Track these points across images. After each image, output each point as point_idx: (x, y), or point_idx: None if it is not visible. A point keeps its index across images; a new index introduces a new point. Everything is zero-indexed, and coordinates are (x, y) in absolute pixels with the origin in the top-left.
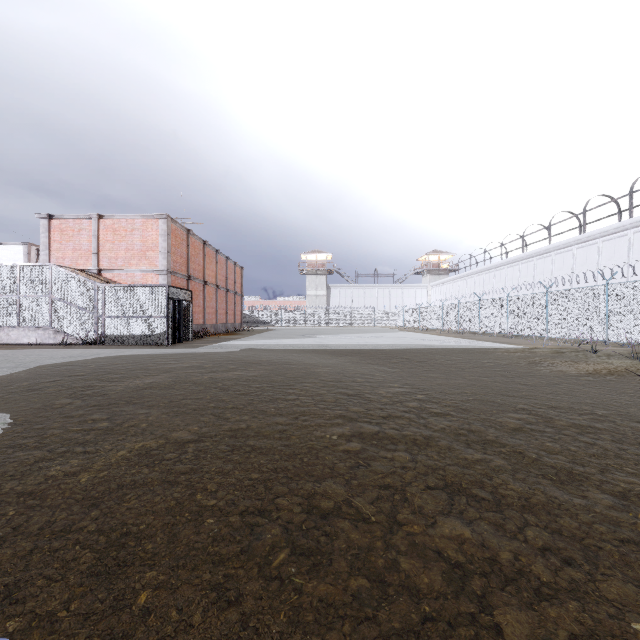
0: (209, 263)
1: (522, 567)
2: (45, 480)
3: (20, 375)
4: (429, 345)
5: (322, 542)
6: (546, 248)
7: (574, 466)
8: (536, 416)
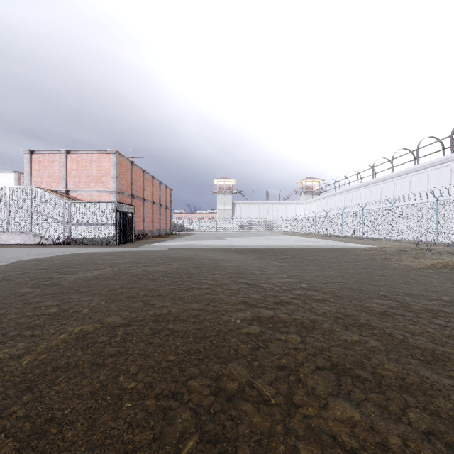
0: (147, 186)
1: None
2: None
3: (0, 268)
4: (307, 245)
5: (228, 427)
6: (390, 175)
7: (435, 346)
8: (396, 302)
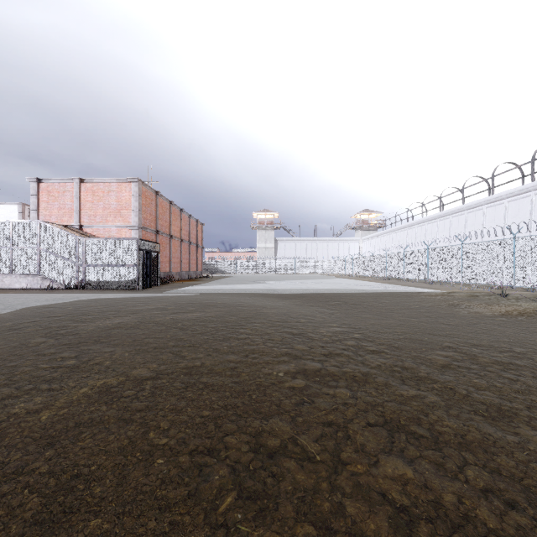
0: (174, 220)
1: (467, 511)
2: (7, 418)
3: (6, 316)
4: (362, 290)
5: (268, 484)
6: (460, 207)
7: (502, 402)
8: (461, 353)
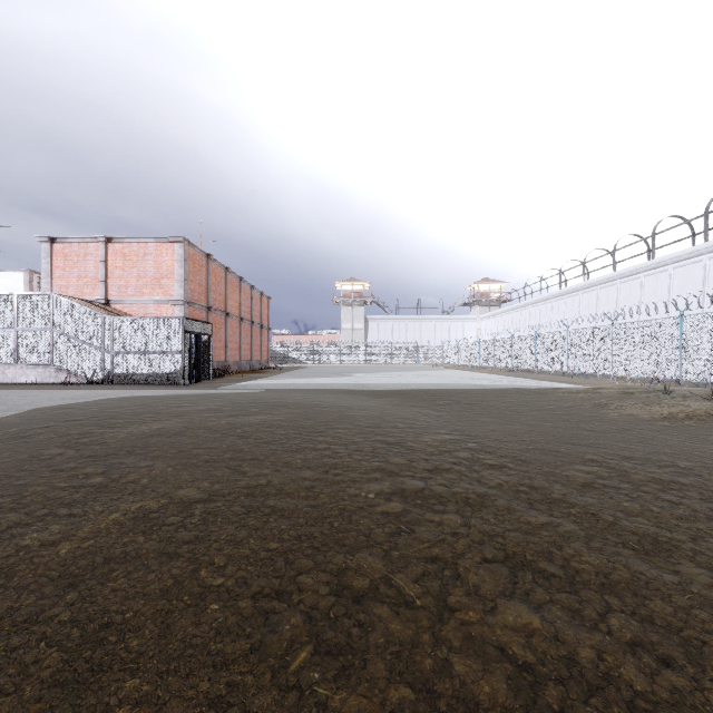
0: (232, 292)
1: (608, 670)
2: (16, 552)
3: (10, 420)
4: (480, 385)
5: (354, 635)
6: (610, 276)
7: (659, 531)
8: (608, 469)
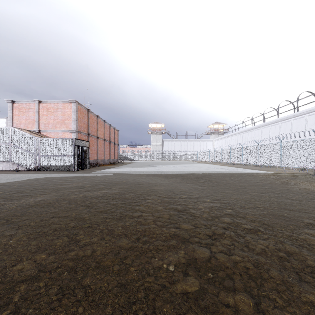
0: (100, 127)
1: None
2: None
3: None
4: (219, 171)
5: None
6: (276, 120)
7: None
8: None
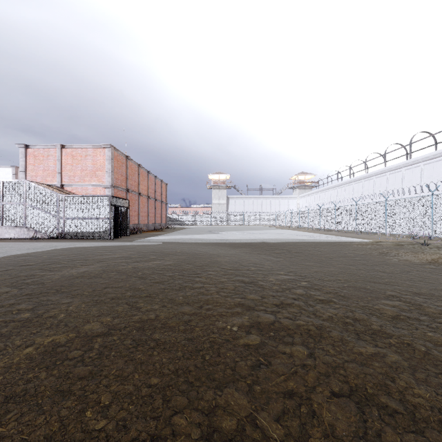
0: (142, 180)
1: None
2: None
3: None
4: (302, 239)
5: None
6: (382, 170)
7: None
8: (406, 303)
